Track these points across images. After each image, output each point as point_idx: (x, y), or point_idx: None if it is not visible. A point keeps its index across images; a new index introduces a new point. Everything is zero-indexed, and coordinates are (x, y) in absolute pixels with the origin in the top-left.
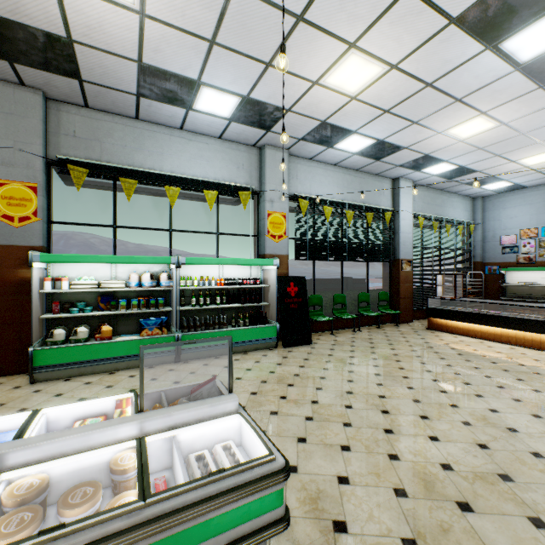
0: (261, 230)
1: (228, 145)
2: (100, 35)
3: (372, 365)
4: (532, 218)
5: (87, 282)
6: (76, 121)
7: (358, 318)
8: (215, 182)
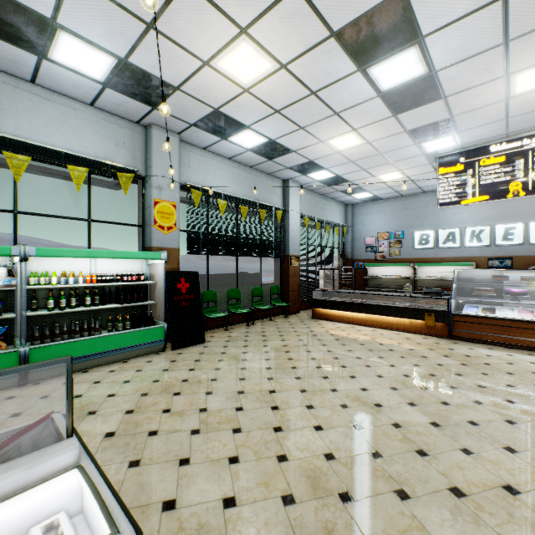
0: (146, 219)
1: (104, 116)
2: None
3: (264, 359)
4: (385, 224)
5: None
6: None
7: (252, 312)
8: (85, 158)
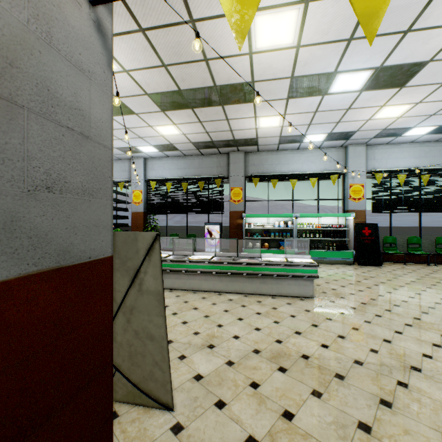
0: (345, 195)
1: (324, 150)
2: (267, 134)
3: (415, 278)
4: None
5: (259, 225)
6: (254, 158)
7: (437, 257)
8: (316, 173)
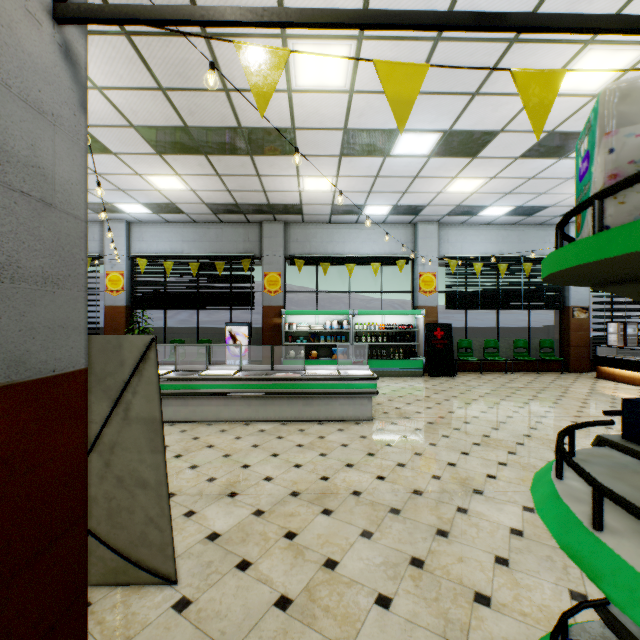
0: (415, 287)
1: (389, 227)
2: (314, 200)
3: (490, 390)
4: None
5: (304, 325)
6: (298, 232)
7: (515, 363)
8: (379, 256)
